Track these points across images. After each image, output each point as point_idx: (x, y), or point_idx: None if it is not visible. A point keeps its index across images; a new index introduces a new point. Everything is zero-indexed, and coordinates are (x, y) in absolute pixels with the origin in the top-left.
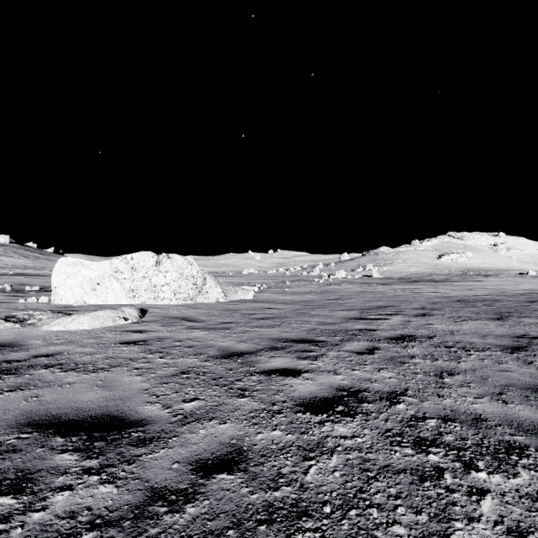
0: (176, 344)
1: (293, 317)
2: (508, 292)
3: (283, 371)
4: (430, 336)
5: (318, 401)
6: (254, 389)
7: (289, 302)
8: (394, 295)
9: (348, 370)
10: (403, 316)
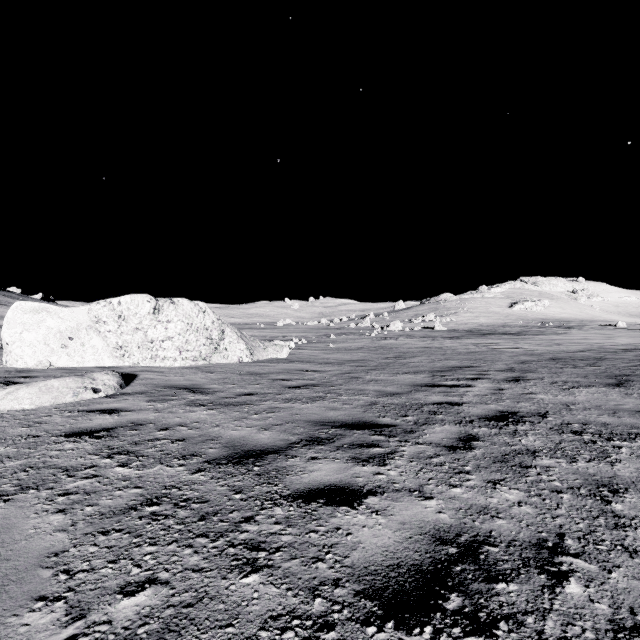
0: (160, 434)
1: (342, 384)
2: (607, 347)
3: (331, 491)
4: (541, 414)
5: (404, 578)
6: (276, 545)
7: (335, 361)
8: (468, 352)
9: (442, 486)
10: (490, 381)
